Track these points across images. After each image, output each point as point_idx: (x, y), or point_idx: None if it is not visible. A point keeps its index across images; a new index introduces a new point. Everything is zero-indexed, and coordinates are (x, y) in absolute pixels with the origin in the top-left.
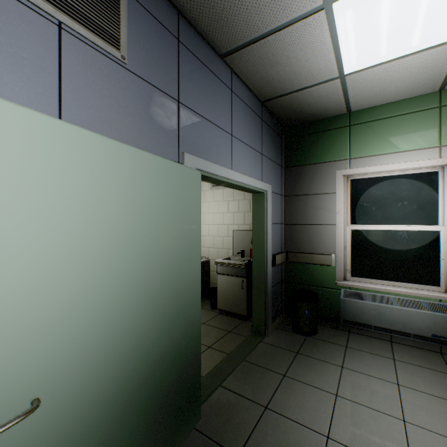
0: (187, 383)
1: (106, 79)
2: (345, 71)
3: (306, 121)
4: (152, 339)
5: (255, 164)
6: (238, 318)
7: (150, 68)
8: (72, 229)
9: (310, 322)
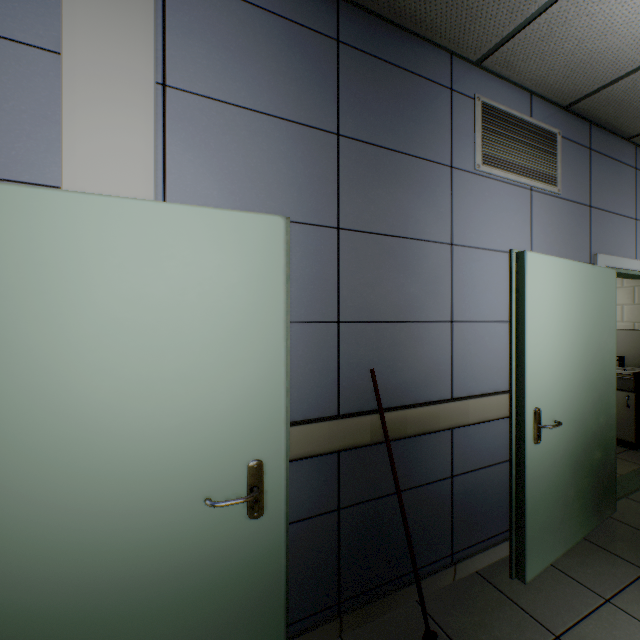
0: (606, 468)
1: (549, 212)
2: None
3: None
4: (588, 414)
5: None
6: (617, 445)
7: (571, 188)
8: (559, 324)
9: None
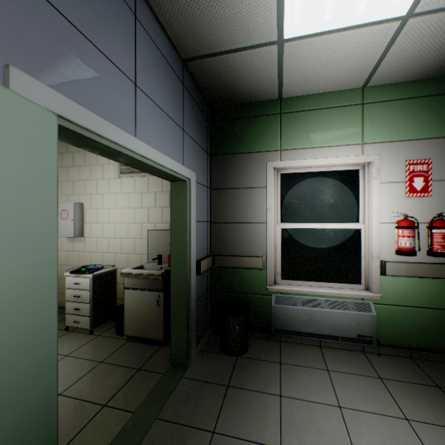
0: None
1: None
2: (285, 34)
3: (235, 102)
4: None
5: (175, 141)
6: (153, 345)
7: None
8: None
9: (241, 339)
